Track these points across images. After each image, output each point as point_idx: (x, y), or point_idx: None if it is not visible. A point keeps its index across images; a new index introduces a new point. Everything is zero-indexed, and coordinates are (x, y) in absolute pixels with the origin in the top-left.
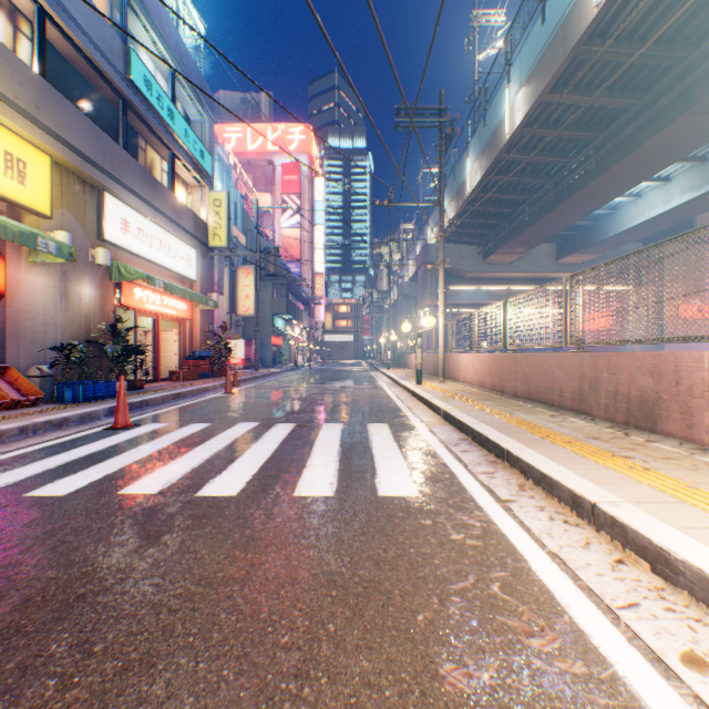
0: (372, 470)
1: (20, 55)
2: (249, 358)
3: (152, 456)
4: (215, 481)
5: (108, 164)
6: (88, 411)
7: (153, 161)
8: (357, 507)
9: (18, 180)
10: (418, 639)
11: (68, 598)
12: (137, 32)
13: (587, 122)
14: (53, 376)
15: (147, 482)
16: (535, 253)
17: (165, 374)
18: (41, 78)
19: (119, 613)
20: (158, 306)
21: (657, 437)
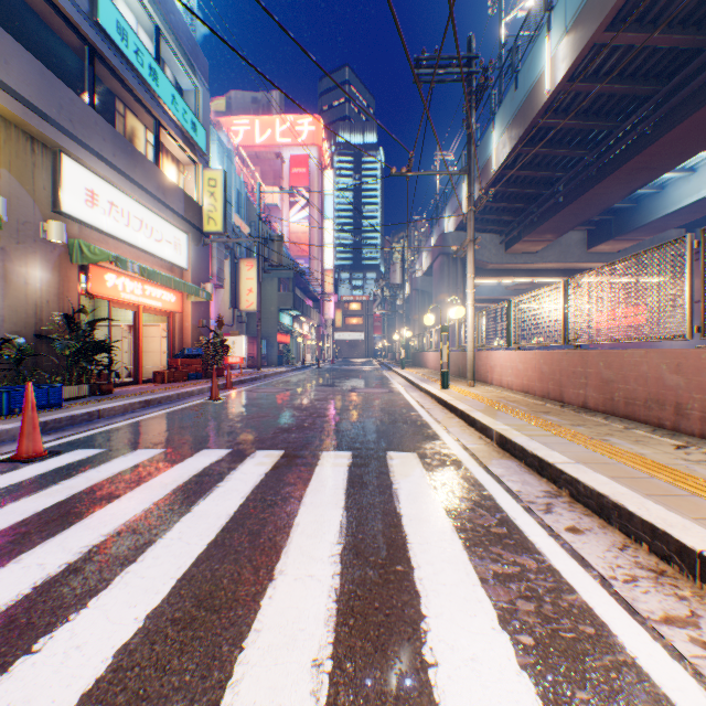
0: (411, 598)
1: None
2: (253, 356)
3: None
4: (46, 645)
5: (64, 119)
6: None
7: (133, 129)
8: None
9: None
10: None
11: None
12: None
13: (646, 72)
14: None
15: None
16: (564, 241)
17: (152, 375)
18: None
19: None
20: (138, 296)
21: None
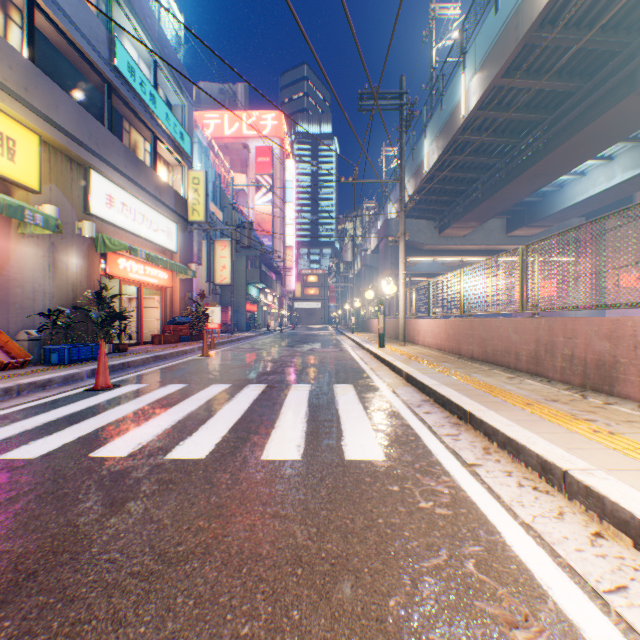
0: (339, 432)
1: (10, 41)
2: (226, 323)
3: (127, 417)
4: (185, 443)
5: (93, 143)
6: (71, 373)
7: (136, 142)
8: (324, 472)
9: (7, 156)
10: (390, 631)
11: (17, 577)
12: (122, 23)
13: (537, 105)
14: (41, 339)
15: (119, 444)
16: (487, 227)
17: (148, 338)
18: (30, 62)
19: (68, 595)
20: (141, 275)
21: (615, 399)
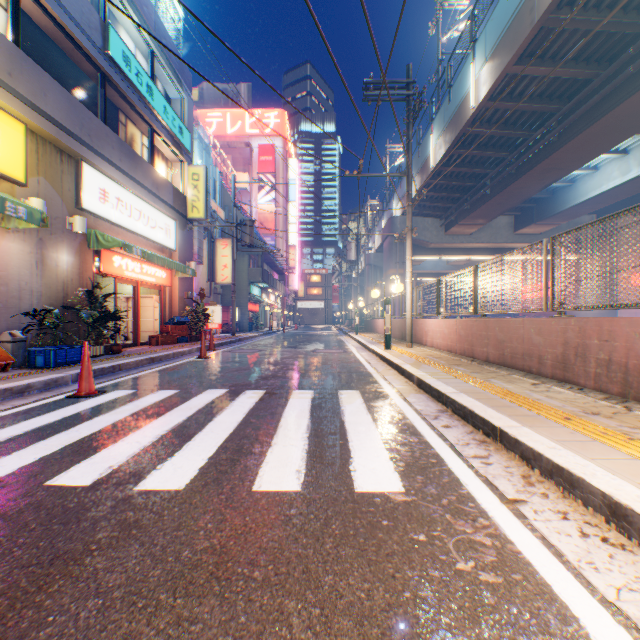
0: (346, 451)
1: None
2: (227, 323)
3: (103, 432)
4: (163, 467)
5: (85, 135)
6: (53, 377)
7: (133, 135)
8: (329, 511)
9: None
10: None
11: None
12: (117, 11)
13: (550, 94)
14: (26, 341)
15: (85, 468)
16: (494, 224)
17: (146, 339)
18: (14, 45)
19: None
20: (138, 273)
21: None
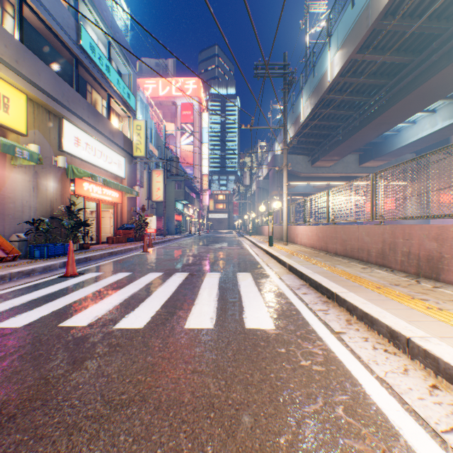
0: (241, 307)
1: (6, 27)
2: (160, 228)
3: (87, 297)
4: (129, 316)
5: (65, 100)
6: (48, 264)
7: (96, 99)
8: (230, 338)
9: (3, 109)
10: None
11: (1, 419)
12: (86, 15)
13: (381, 73)
14: (27, 240)
15: (81, 317)
16: (345, 160)
17: (104, 239)
18: (19, 42)
19: (38, 434)
20: (100, 194)
21: (441, 284)
